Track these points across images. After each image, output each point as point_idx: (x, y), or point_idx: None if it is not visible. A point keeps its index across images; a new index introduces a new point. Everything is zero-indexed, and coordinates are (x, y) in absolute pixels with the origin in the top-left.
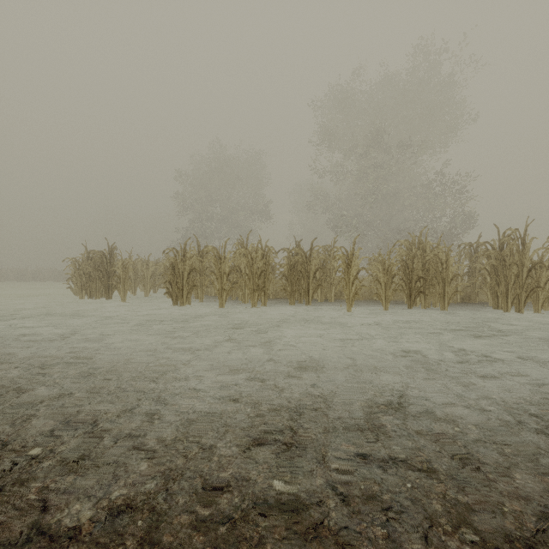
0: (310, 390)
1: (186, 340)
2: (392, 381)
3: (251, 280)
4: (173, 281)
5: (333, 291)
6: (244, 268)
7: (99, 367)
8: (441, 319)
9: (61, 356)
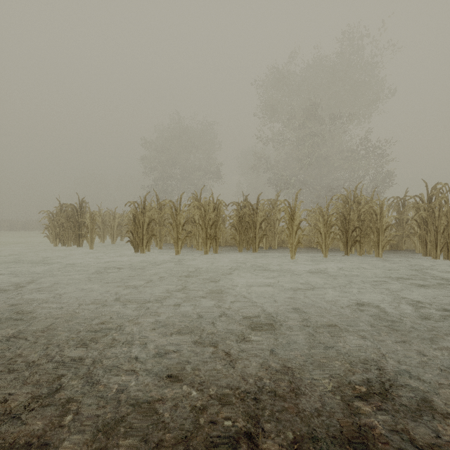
0: (266, 359)
1: (138, 289)
2: (357, 344)
3: (204, 230)
4: (134, 231)
5: (276, 239)
6: (197, 219)
7: (36, 324)
8: (379, 266)
9: (3, 309)
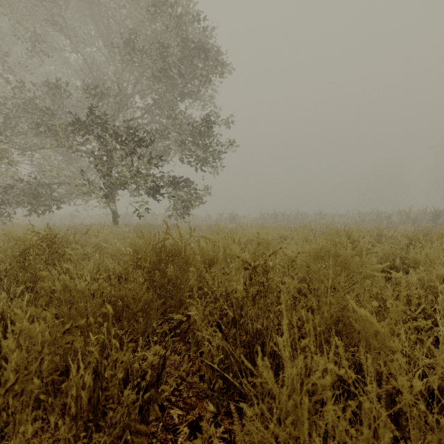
0: None
1: None
2: None
3: None
4: None
5: None
6: None
7: None
8: None
9: None
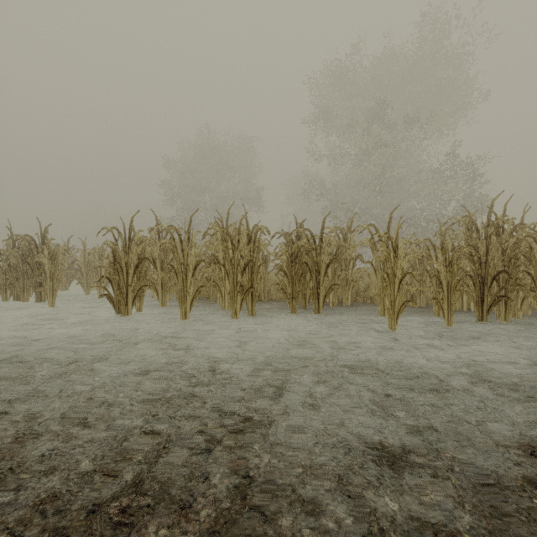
0: None
1: None
2: None
3: (231, 277)
4: (113, 278)
5: (349, 291)
6: (222, 258)
7: None
8: None
9: None
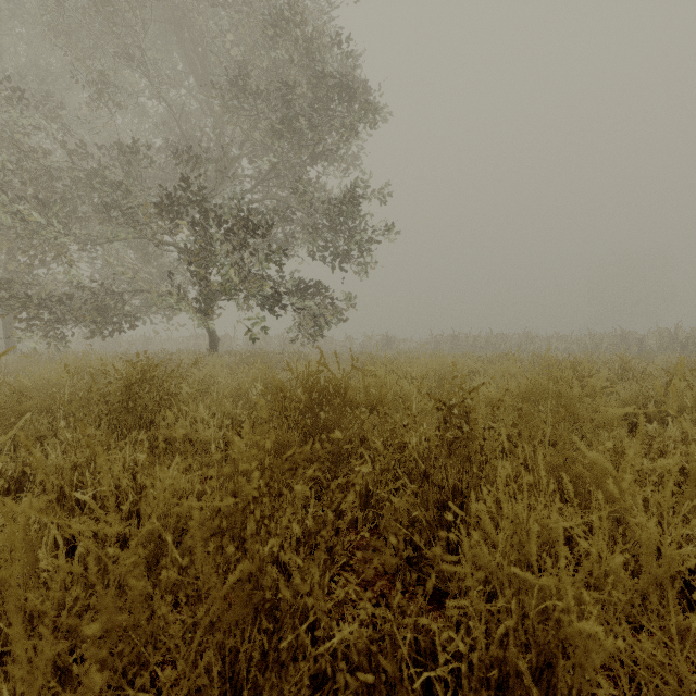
0: None
1: None
2: None
3: None
4: None
5: None
6: None
7: None
8: None
9: None
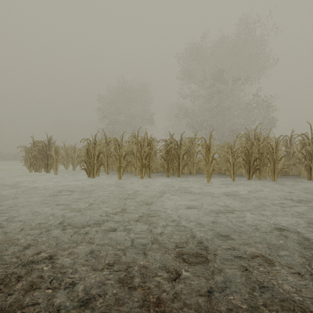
0: (202, 309)
1: (82, 211)
2: (295, 282)
3: (140, 160)
4: (87, 161)
5: (195, 167)
6: (135, 152)
7: None
8: (277, 189)
9: None
